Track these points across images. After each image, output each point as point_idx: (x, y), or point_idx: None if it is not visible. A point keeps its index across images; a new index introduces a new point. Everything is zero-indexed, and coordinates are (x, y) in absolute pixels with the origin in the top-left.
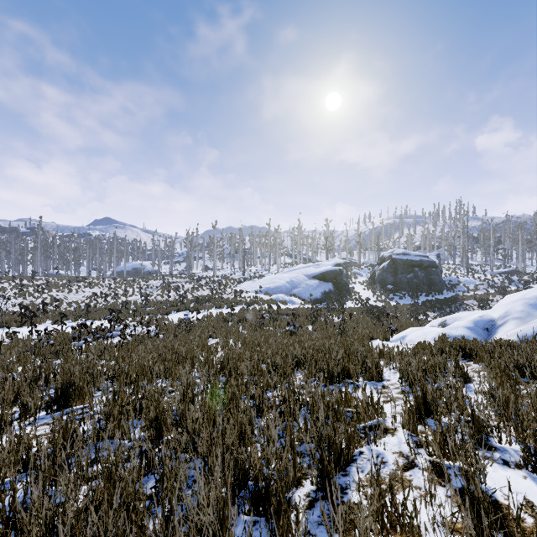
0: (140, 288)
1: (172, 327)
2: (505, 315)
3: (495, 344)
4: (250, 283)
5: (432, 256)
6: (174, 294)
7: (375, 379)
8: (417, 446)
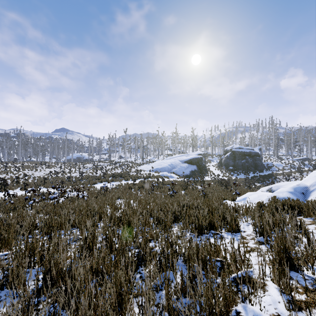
0: (79, 168)
1: (95, 192)
2: (315, 184)
3: None
4: (146, 165)
5: (256, 149)
6: (100, 172)
7: (234, 231)
8: (294, 308)
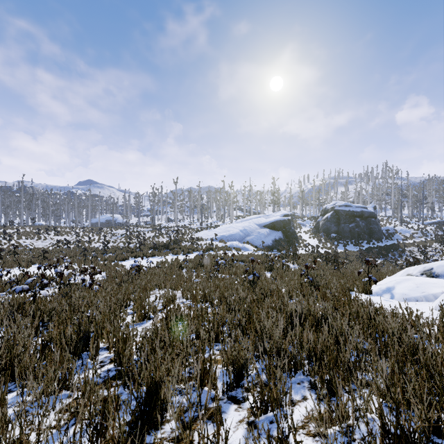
0: (104, 235)
1: (121, 274)
2: None
3: None
4: (206, 231)
5: (369, 208)
6: (136, 242)
7: None
8: None
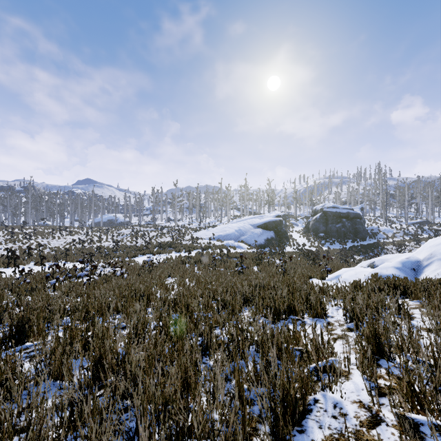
0: (112, 235)
1: (137, 268)
2: (430, 257)
3: (428, 282)
4: (205, 231)
5: (357, 209)
6: (141, 241)
7: (319, 316)
8: (378, 394)
